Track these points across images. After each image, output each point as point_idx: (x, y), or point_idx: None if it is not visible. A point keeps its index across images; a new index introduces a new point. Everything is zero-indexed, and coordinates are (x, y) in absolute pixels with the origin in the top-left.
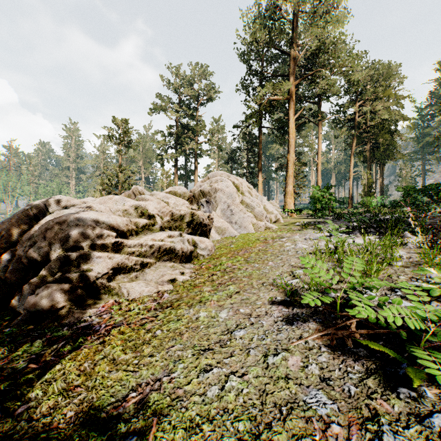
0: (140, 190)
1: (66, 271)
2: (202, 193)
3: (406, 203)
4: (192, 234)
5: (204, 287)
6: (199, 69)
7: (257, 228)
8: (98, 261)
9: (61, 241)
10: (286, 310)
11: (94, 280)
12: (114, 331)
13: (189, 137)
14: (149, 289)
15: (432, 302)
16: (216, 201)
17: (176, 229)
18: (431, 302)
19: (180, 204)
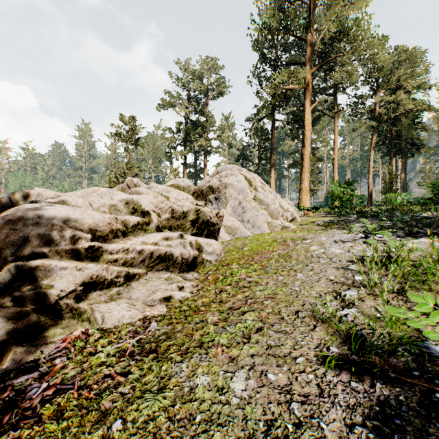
0: (135, 182)
1: (19, 286)
2: (210, 189)
3: None
4: (197, 235)
5: (208, 315)
6: (208, 63)
7: (272, 227)
8: (62, 274)
9: (17, 245)
10: (359, 387)
11: (56, 300)
12: (48, 407)
13: (199, 134)
14: (132, 313)
15: None
16: (225, 197)
17: (177, 229)
18: None
19: (183, 199)
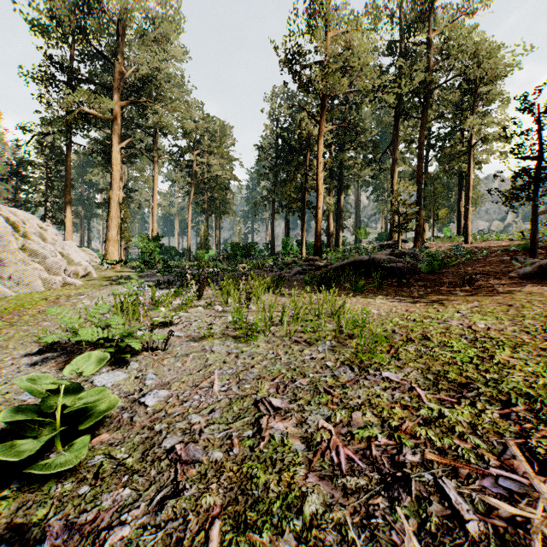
0: None
1: None
2: None
3: (223, 259)
4: None
5: None
6: None
7: (50, 285)
8: None
9: None
10: (37, 357)
11: None
12: None
13: None
14: None
15: (157, 329)
16: None
17: None
18: (156, 329)
19: None
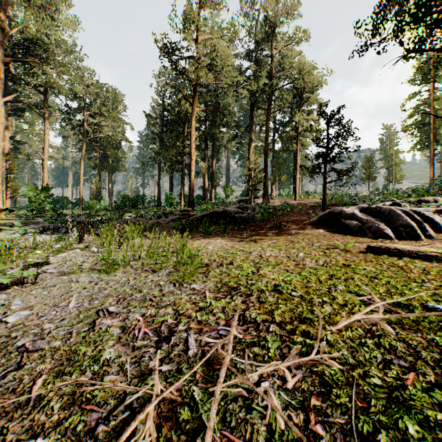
0: None
1: None
2: None
3: (112, 208)
4: None
5: None
6: None
7: None
8: None
9: None
10: None
11: None
12: None
13: None
14: None
15: (32, 268)
16: None
17: None
18: (32, 268)
19: None
